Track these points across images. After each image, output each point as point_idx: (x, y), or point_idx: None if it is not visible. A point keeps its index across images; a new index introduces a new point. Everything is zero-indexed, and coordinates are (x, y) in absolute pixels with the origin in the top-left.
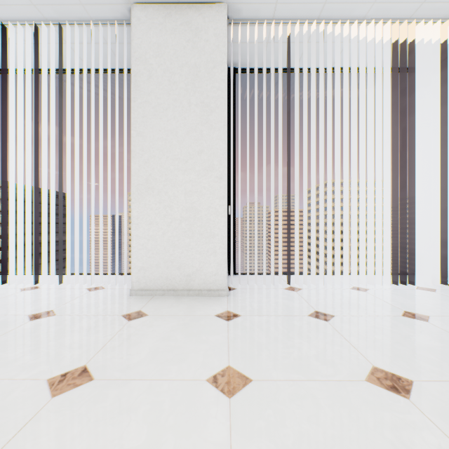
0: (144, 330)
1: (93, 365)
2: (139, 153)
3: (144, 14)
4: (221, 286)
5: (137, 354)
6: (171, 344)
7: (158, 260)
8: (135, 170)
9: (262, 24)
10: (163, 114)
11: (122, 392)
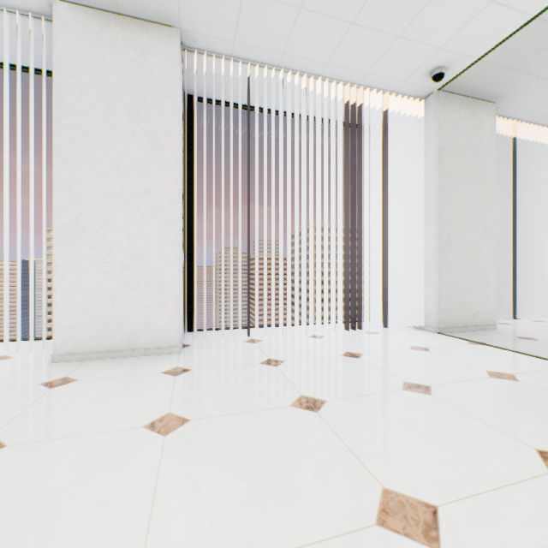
0: (73, 394)
1: (4, 434)
2: (65, 186)
3: (72, 16)
4: (172, 343)
5: (62, 417)
6: (106, 403)
7: (92, 317)
8: (59, 207)
9: (221, 59)
10: (98, 142)
11: (44, 450)
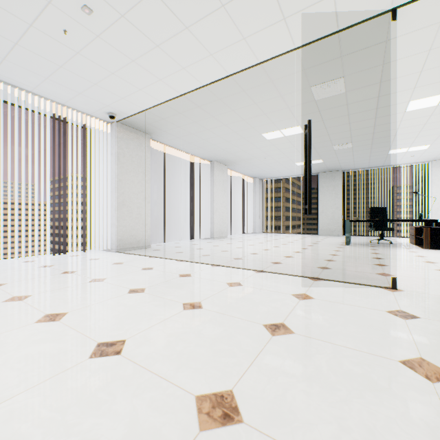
0: None
1: None
2: None
3: None
4: None
5: None
6: None
7: None
8: None
9: None
10: None
11: None
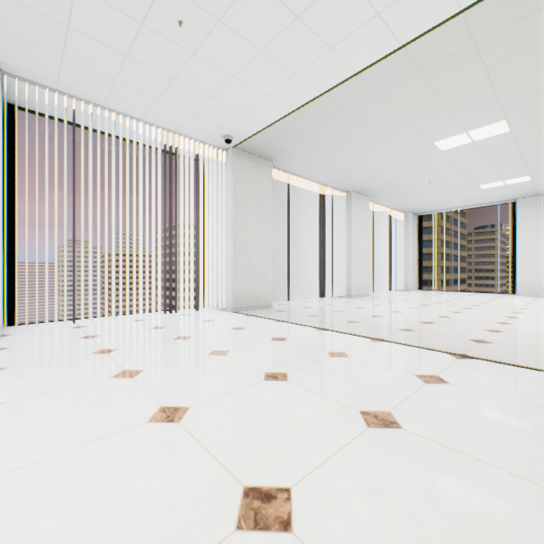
0: None
1: None
2: None
3: None
4: None
5: None
6: None
7: None
8: None
9: (46, 89)
10: None
11: None
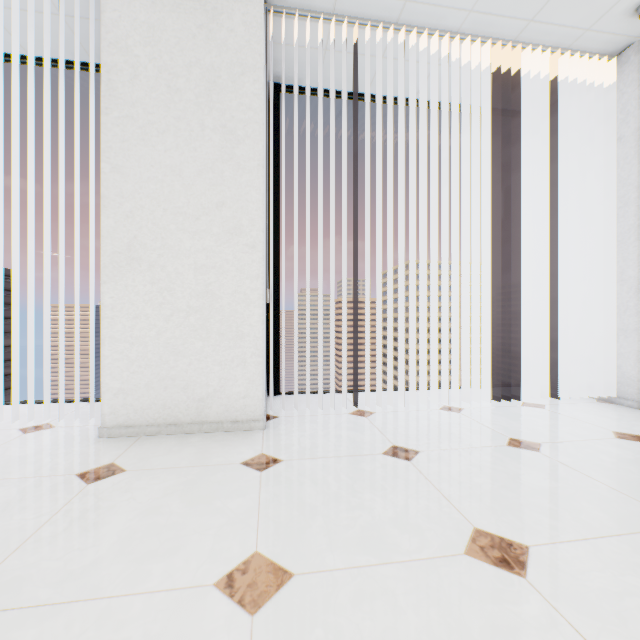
0: (115, 498)
1: None
2: (115, 201)
3: None
4: (254, 415)
5: (92, 548)
6: (160, 521)
7: (149, 377)
8: (107, 229)
9: (318, 20)
10: (157, 140)
11: (47, 632)
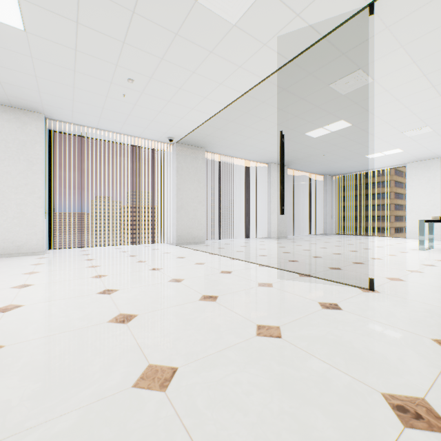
0: None
1: None
2: None
3: None
4: (40, 250)
5: None
6: (13, 263)
7: None
8: None
9: (67, 123)
10: (1, 163)
11: None
